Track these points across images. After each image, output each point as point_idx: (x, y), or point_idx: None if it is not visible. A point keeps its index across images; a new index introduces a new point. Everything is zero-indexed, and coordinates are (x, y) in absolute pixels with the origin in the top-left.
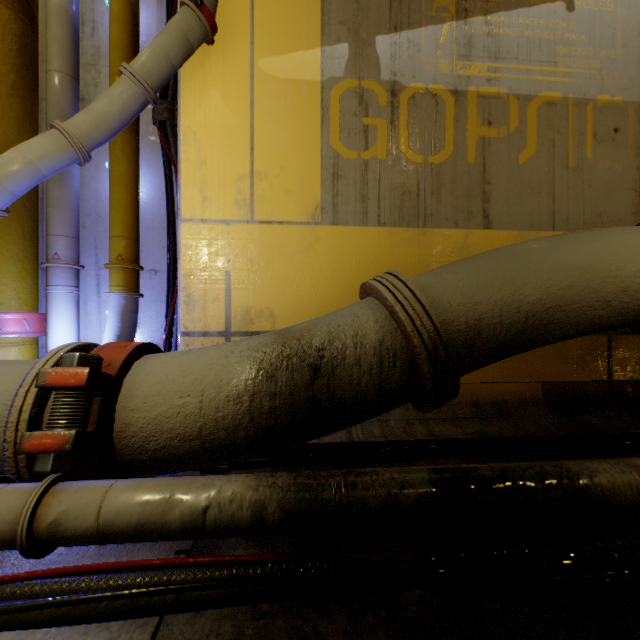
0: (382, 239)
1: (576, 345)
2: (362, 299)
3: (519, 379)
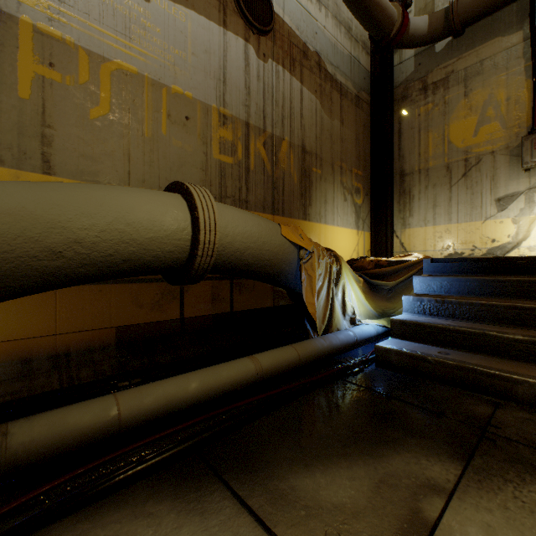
0: None
1: (152, 291)
2: None
3: (91, 327)
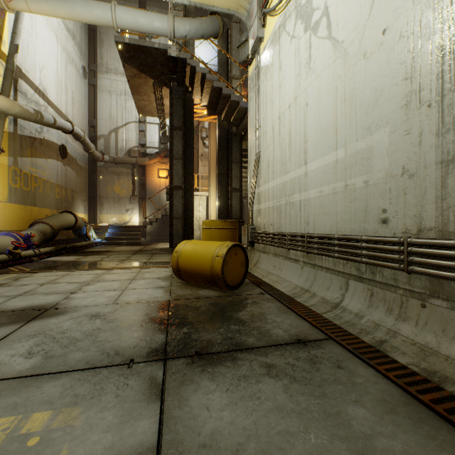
0: (19, 207)
1: None
2: (34, 223)
3: None
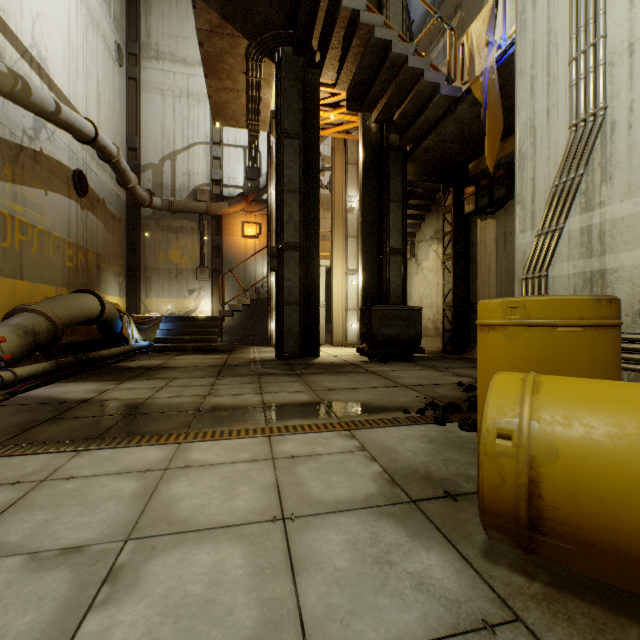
0: None
1: None
2: (14, 312)
3: None
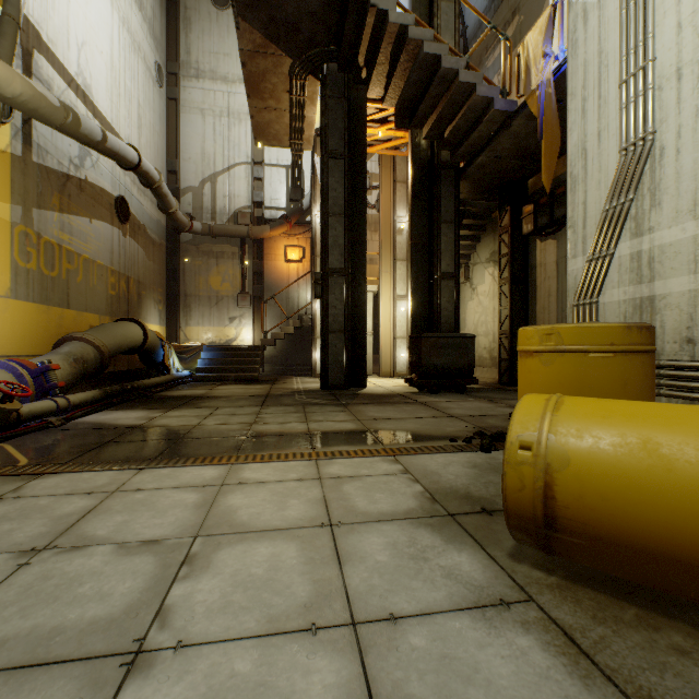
0: (35, 309)
1: None
2: (64, 341)
3: None
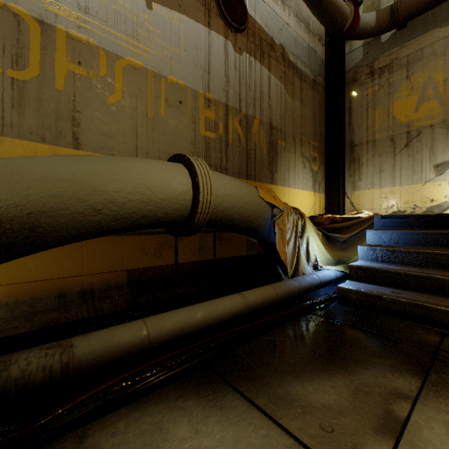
0: None
1: (154, 241)
2: None
3: (108, 270)
